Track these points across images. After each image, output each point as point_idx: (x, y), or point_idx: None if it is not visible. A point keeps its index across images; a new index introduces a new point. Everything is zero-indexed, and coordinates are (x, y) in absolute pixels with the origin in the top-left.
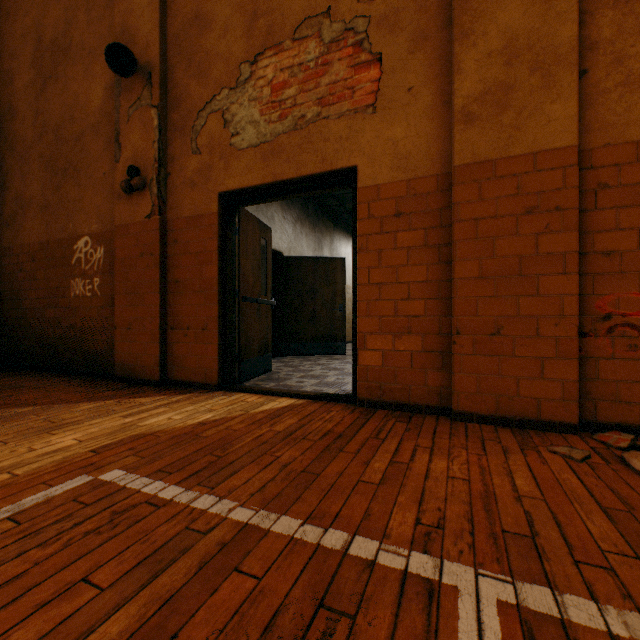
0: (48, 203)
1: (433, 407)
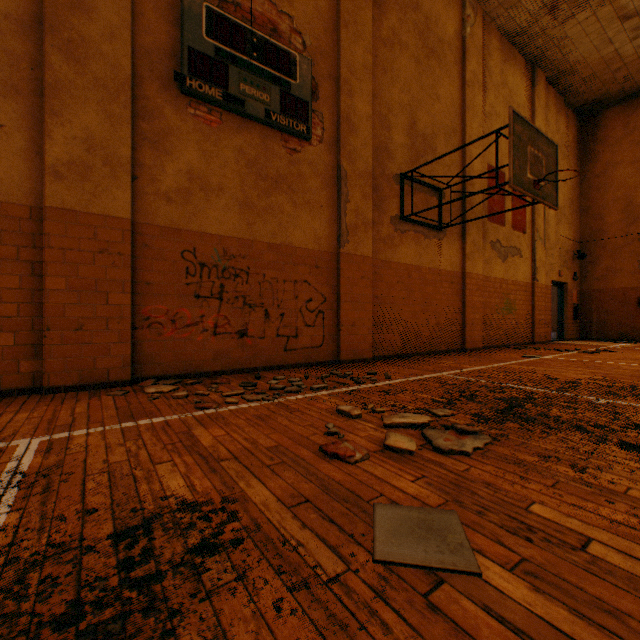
0: None
1: (27, 389)
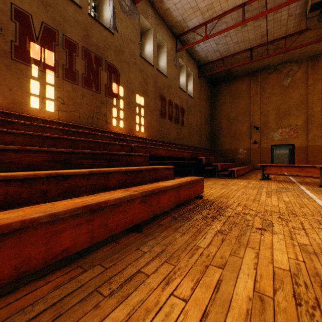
0: (231, 143)
1: None
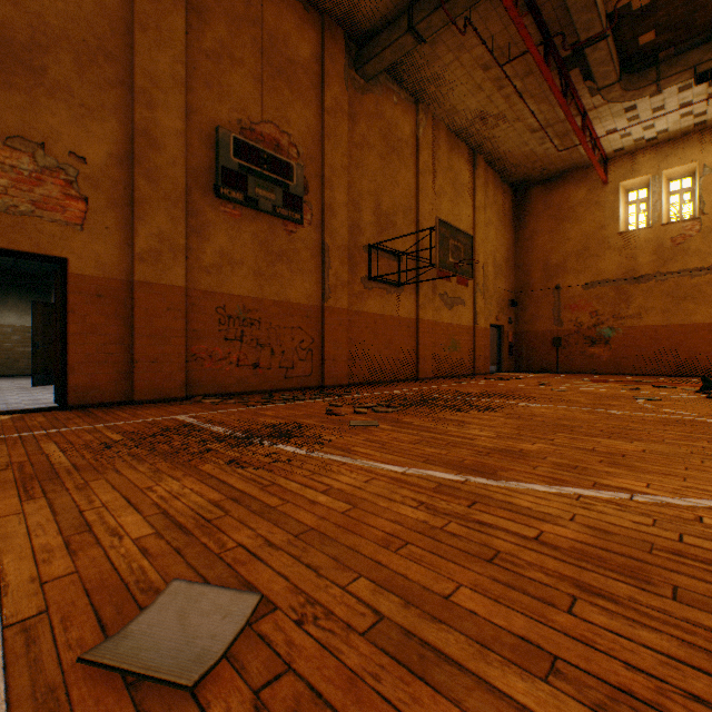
0: None
1: (122, 401)
